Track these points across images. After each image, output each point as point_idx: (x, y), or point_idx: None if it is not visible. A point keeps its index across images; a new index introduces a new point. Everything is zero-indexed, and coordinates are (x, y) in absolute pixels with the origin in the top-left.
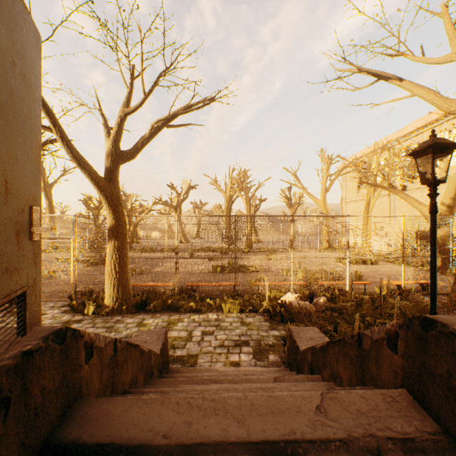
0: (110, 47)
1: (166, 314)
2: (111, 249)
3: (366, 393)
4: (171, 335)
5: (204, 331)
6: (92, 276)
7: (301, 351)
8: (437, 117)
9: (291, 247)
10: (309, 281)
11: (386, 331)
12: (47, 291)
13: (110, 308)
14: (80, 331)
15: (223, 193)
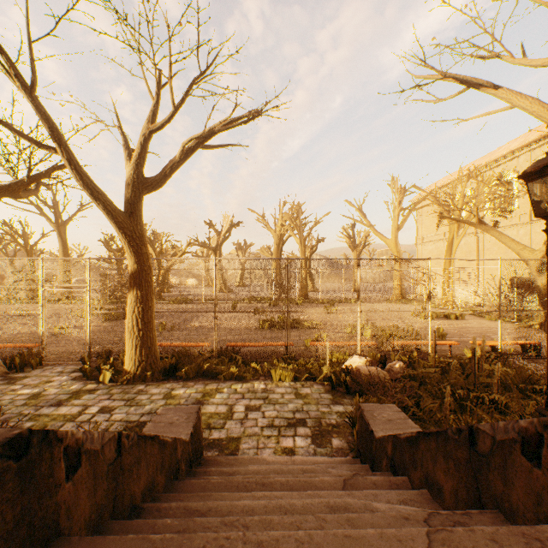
0: (131, 47)
1: (201, 382)
2: (132, 300)
3: (498, 533)
4: (206, 411)
5: (248, 406)
6: (112, 332)
7: (376, 438)
8: (538, 137)
9: (358, 298)
10: (380, 340)
11: (519, 430)
12: (54, 353)
13: (131, 374)
14: (58, 432)
15: (272, 232)
